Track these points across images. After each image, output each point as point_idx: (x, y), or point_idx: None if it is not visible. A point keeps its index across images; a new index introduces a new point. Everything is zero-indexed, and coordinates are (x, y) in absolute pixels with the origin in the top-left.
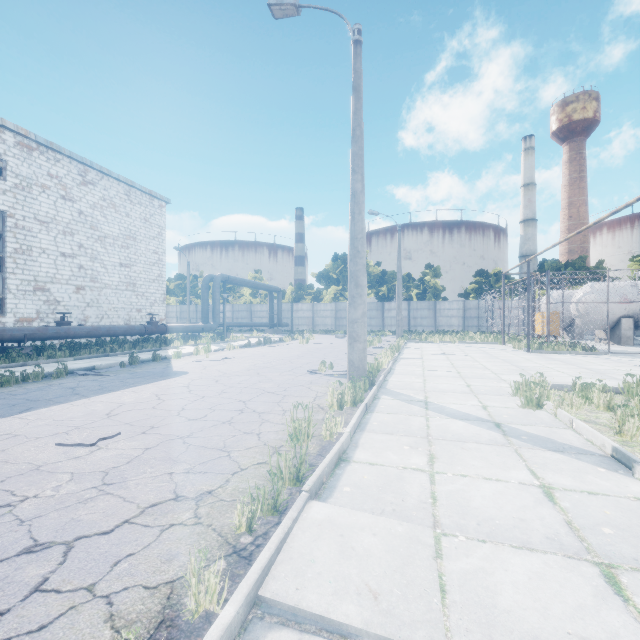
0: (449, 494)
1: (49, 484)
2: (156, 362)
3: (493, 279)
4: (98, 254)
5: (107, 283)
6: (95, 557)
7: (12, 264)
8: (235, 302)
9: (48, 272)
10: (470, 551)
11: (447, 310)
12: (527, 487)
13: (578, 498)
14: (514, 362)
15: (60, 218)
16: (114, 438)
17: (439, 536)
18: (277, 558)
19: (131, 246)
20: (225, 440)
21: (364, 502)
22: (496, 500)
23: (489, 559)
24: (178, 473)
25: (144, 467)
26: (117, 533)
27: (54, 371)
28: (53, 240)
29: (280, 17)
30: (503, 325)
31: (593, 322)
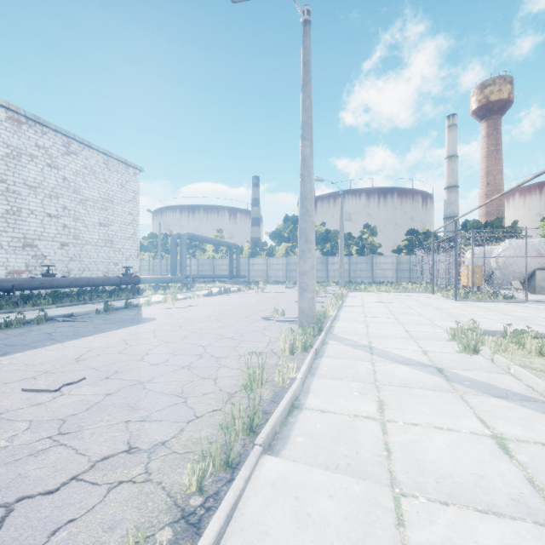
0: (403, 445)
1: (5, 433)
2: (128, 309)
3: (422, 237)
4: (80, 215)
5: (88, 240)
6: (33, 524)
7: (4, 223)
8: (200, 257)
9: (36, 230)
10: (433, 516)
11: (382, 264)
12: (479, 437)
13: (533, 450)
14: (445, 309)
15: (46, 183)
16: (78, 383)
17: (398, 497)
18: (227, 529)
19: (109, 208)
20: (183, 385)
21: (318, 455)
22: (451, 453)
23: (455, 527)
24: (134, 421)
25: (102, 414)
26: (62, 492)
27: (35, 318)
28: (40, 202)
29: (237, 1)
30: (432, 277)
31: (513, 274)
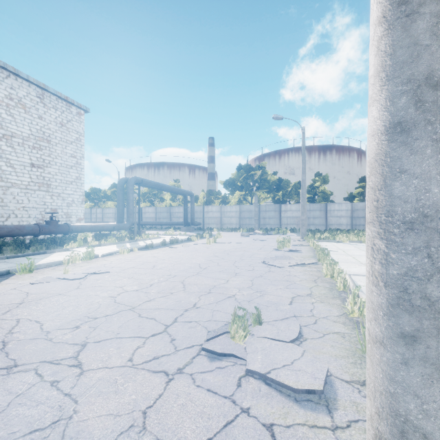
0: None
1: None
2: None
3: None
4: (3, 152)
5: (14, 182)
6: None
7: None
8: (159, 205)
9: None
10: None
11: (337, 211)
12: None
13: None
14: None
15: None
16: None
17: None
18: None
19: (44, 148)
20: None
21: None
22: None
23: None
24: None
25: None
26: None
27: None
28: None
29: None
30: None
31: None
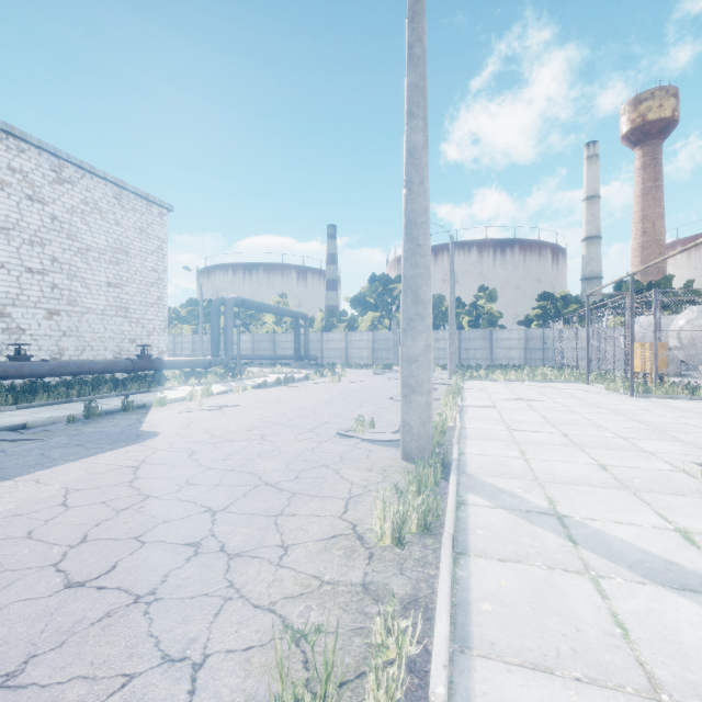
0: None
1: None
2: (127, 413)
3: (561, 303)
4: (78, 271)
5: (90, 307)
6: None
7: None
8: (256, 331)
9: (8, 292)
10: None
11: (506, 340)
12: None
13: None
14: (629, 414)
15: (25, 224)
16: None
17: None
18: None
19: (122, 262)
20: None
21: None
22: None
23: None
24: None
25: None
26: None
27: None
28: (15, 251)
29: None
30: (587, 359)
31: None
